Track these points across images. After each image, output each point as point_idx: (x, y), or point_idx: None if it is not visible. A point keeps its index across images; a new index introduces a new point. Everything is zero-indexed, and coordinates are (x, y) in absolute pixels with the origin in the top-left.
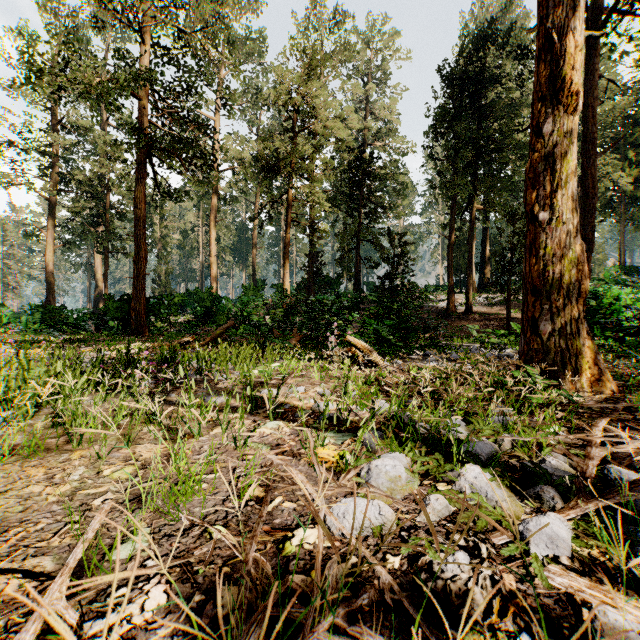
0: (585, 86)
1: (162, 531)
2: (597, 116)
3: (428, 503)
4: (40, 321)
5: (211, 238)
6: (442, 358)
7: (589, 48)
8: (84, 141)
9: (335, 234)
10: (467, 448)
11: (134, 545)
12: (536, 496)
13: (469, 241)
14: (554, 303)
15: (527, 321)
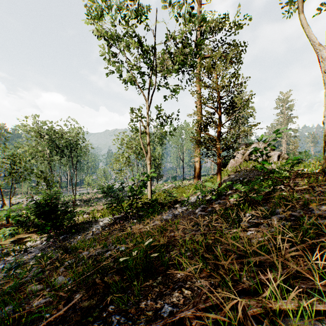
0: None
1: None
2: None
3: None
4: None
5: None
6: None
7: None
8: None
9: None
10: None
11: None
12: None
13: None
14: None
15: None
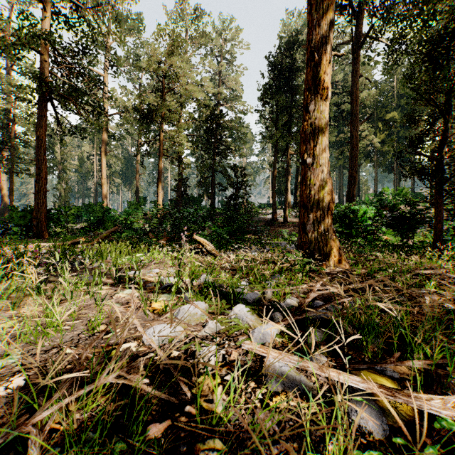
0: (352, 81)
1: (30, 352)
2: (362, 100)
3: (207, 325)
4: None
5: (102, 165)
6: (260, 250)
7: (354, 57)
8: None
9: (197, 166)
10: (242, 296)
11: (8, 360)
12: (271, 318)
13: (286, 174)
14: (315, 213)
15: (301, 225)
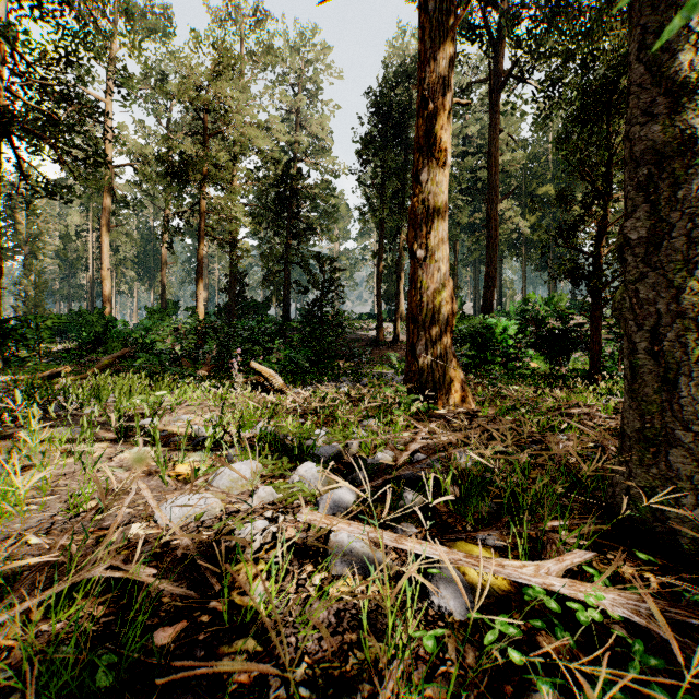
0: (490, 137)
1: None
2: (505, 165)
3: (256, 493)
4: None
5: (103, 247)
6: (355, 384)
7: (492, 104)
8: None
9: (261, 254)
10: (313, 451)
11: None
12: (351, 480)
13: (397, 271)
14: (428, 330)
15: (409, 346)
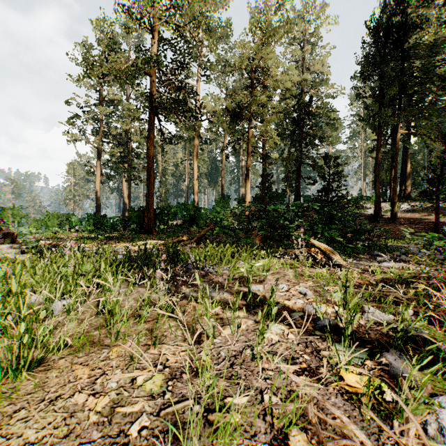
0: None
1: None
2: None
3: None
4: (92, 224)
5: (194, 167)
6: (389, 258)
7: None
8: (117, 110)
9: (282, 160)
10: None
11: None
12: None
13: (394, 160)
14: None
15: None
